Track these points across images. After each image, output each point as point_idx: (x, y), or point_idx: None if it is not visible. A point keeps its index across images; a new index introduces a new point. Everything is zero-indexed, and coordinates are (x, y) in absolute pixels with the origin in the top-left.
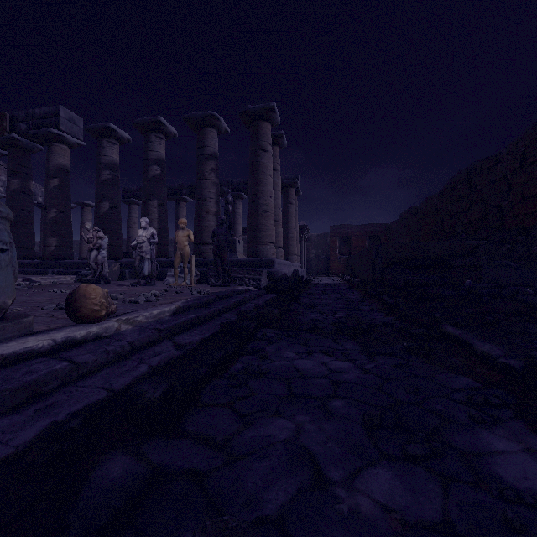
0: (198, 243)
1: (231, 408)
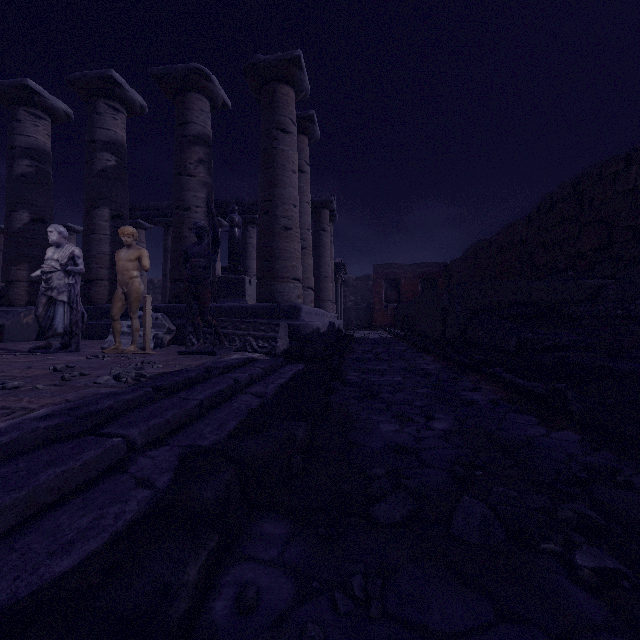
0: (176, 279)
1: None
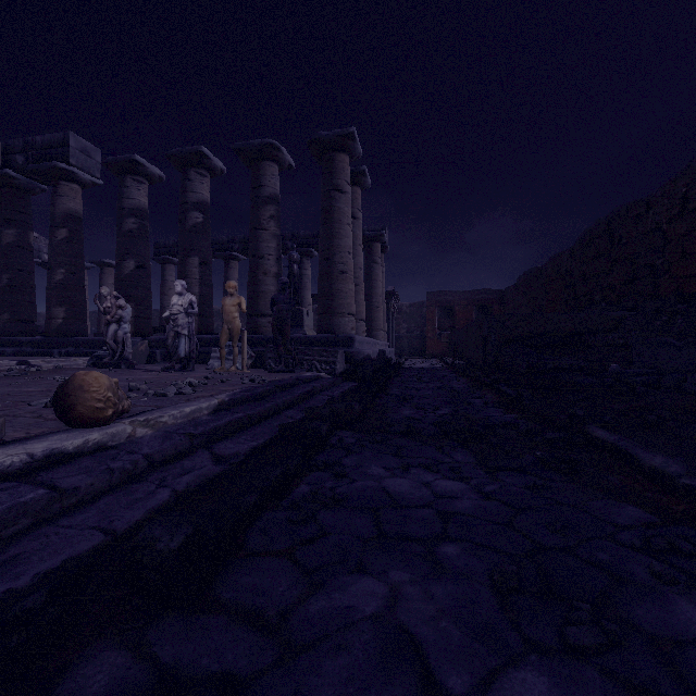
0: (253, 315)
1: (290, 558)
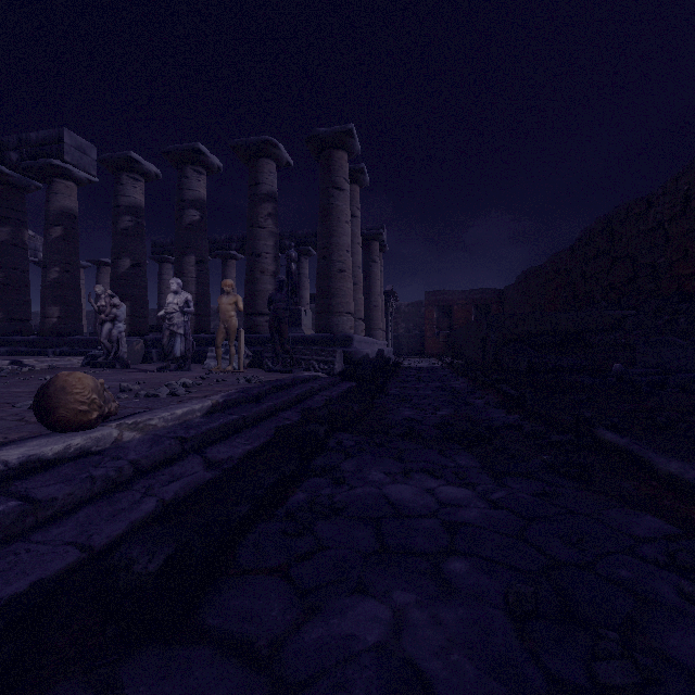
0: (250, 314)
1: (285, 576)
